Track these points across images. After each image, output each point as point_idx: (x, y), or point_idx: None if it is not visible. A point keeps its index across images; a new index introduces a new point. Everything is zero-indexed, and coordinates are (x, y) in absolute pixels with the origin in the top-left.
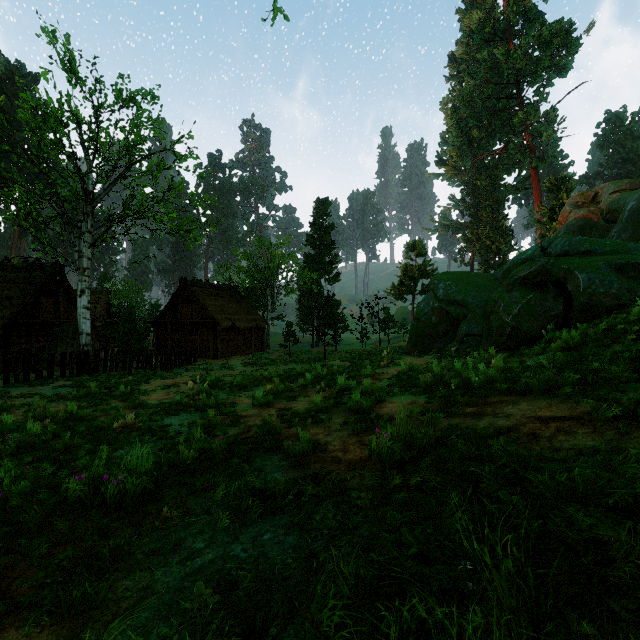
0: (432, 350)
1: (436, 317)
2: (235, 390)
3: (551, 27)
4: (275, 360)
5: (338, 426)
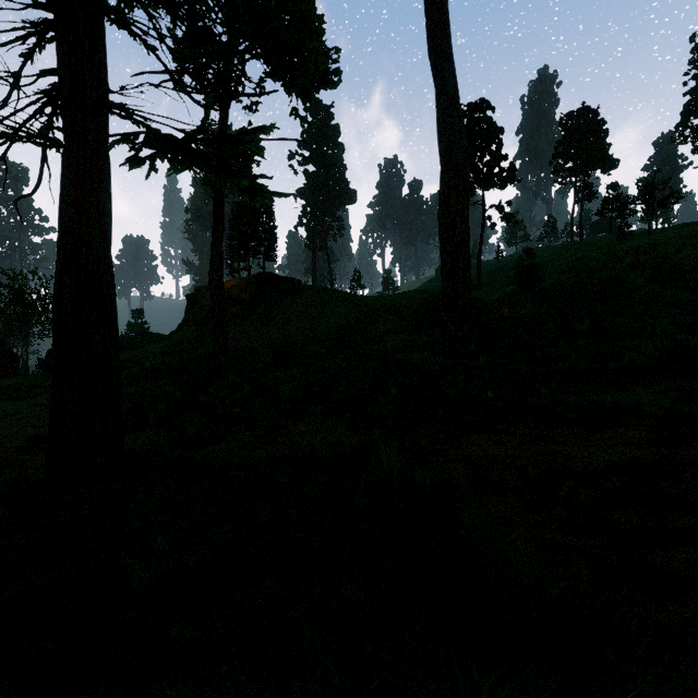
0: None
1: None
2: None
3: None
4: None
5: None
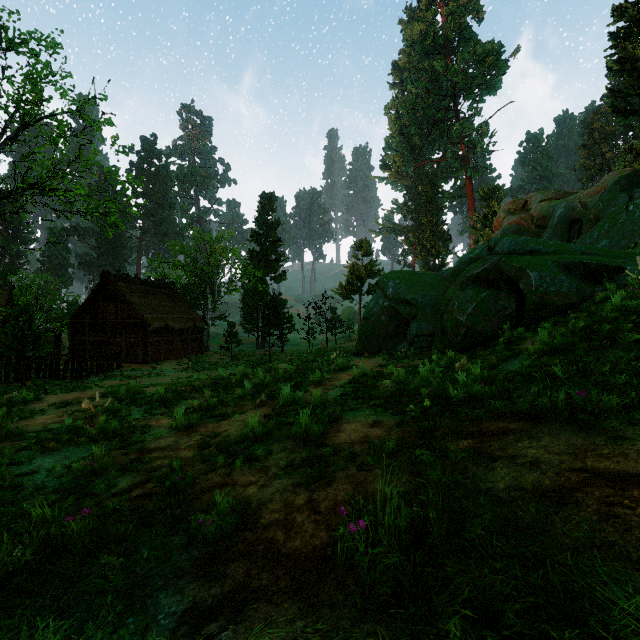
0: (382, 351)
1: (386, 317)
2: (154, 406)
3: (484, 47)
4: (215, 364)
5: (279, 467)
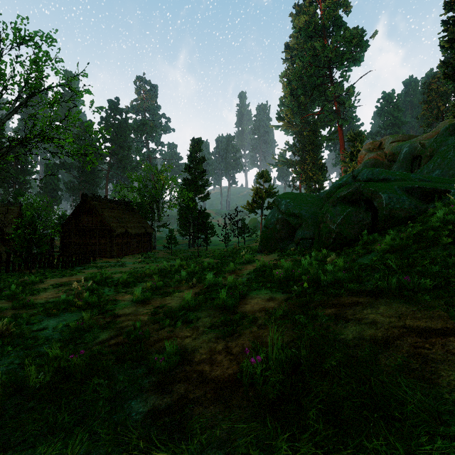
0: (277, 249)
1: (280, 225)
2: (120, 287)
3: (351, 31)
4: (160, 258)
5: (206, 327)
